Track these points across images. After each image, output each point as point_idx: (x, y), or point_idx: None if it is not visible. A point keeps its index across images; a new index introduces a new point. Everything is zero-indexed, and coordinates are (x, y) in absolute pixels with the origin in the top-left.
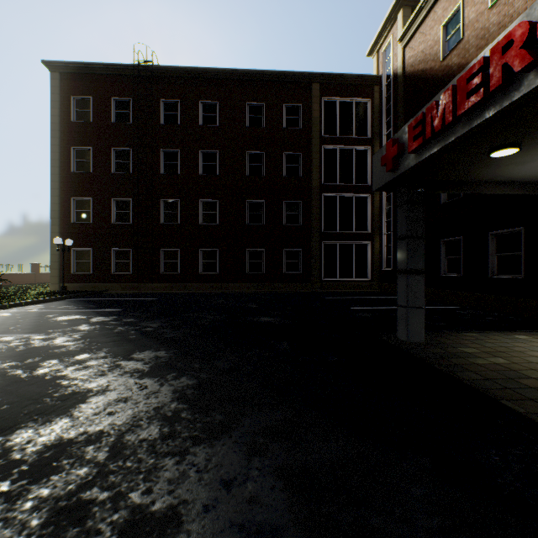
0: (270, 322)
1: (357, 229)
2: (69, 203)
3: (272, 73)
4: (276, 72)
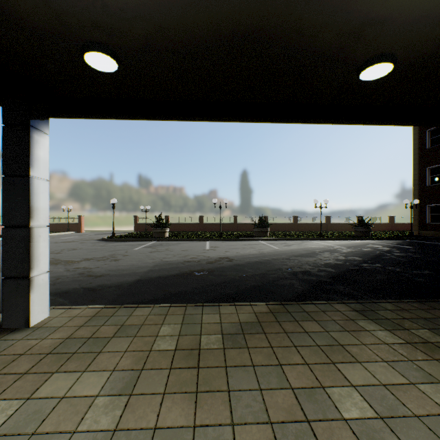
0: None
1: None
2: (424, 172)
3: None
4: None
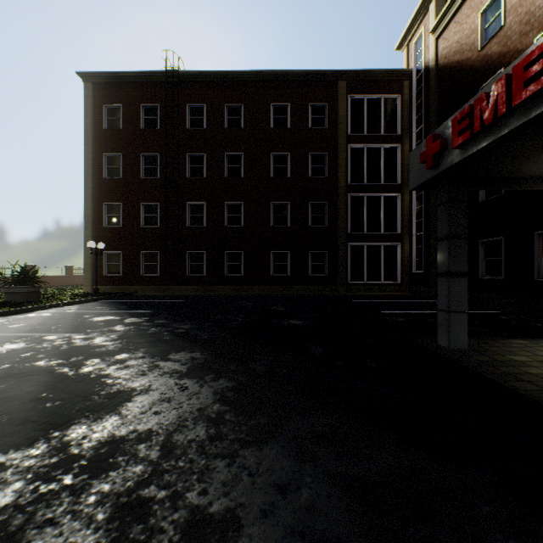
0: (300, 325)
1: (386, 230)
2: (101, 207)
3: (297, 73)
4: (301, 72)
